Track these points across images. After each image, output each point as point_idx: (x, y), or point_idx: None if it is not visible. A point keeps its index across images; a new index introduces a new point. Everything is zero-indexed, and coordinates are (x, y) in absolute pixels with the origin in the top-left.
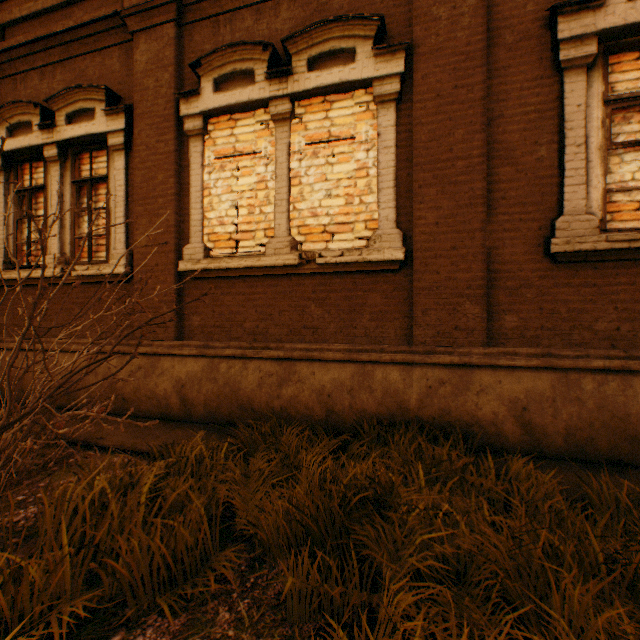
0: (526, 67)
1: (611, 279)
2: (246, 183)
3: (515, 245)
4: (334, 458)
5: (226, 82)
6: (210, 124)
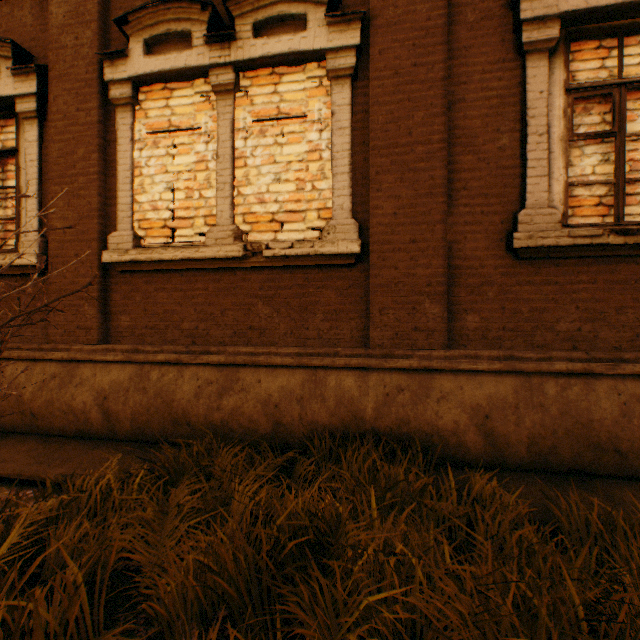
0: (488, 48)
1: (573, 277)
2: (184, 163)
3: (477, 239)
4: (278, 480)
5: (160, 45)
6: (142, 93)
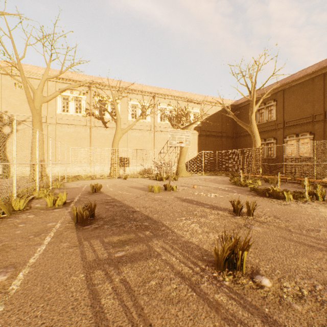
0: None
1: None
2: (292, 148)
3: None
4: None
5: (289, 137)
6: (287, 141)
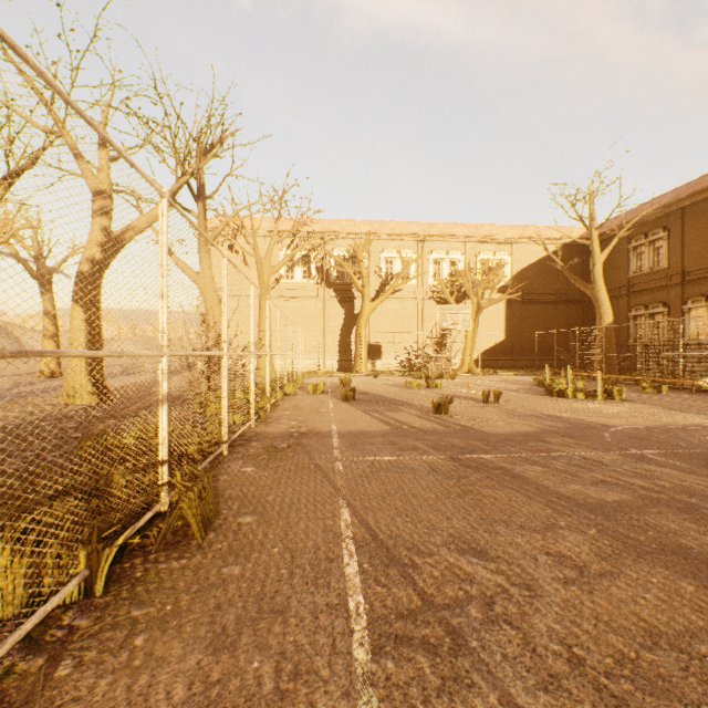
0: None
1: None
2: (699, 323)
3: None
4: None
5: (694, 301)
6: (690, 309)
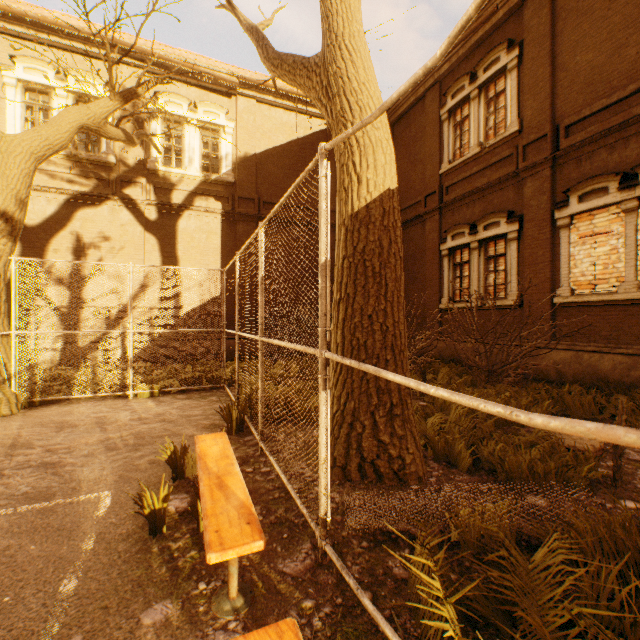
0: None
1: None
2: (601, 250)
3: None
4: None
5: (586, 195)
6: (573, 219)
